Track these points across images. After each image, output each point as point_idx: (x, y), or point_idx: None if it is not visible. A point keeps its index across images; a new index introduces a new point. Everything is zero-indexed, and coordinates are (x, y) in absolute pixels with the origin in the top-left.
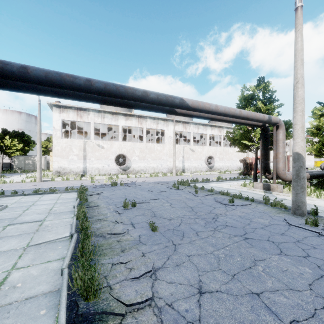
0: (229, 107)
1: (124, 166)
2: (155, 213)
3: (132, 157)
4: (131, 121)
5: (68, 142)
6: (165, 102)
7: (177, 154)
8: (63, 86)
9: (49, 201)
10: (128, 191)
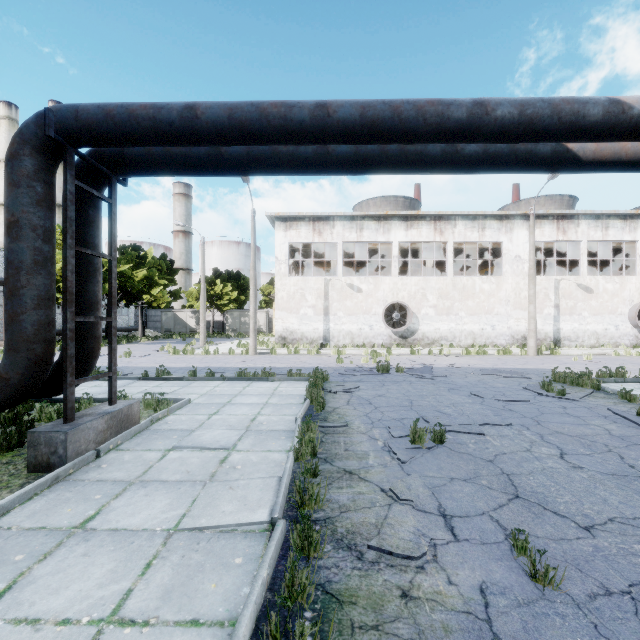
0: None
1: (403, 328)
2: (516, 482)
3: (421, 310)
4: (418, 231)
5: (299, 282)
6: (547, 124)
7: (539, 300)
8: (264, 135)
9: (256, 397)
10: (417, 390)
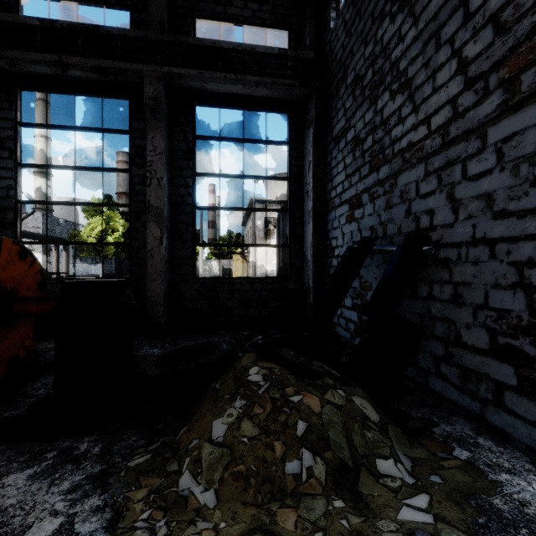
0: None
1: None
2: None
3: None
4: None
5: (271, 243)
6: None
7: None
8: None
9: None
10: None
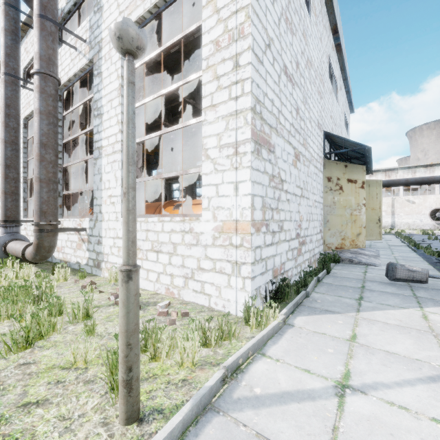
0: None
1: None
2: None
3: None
4: None
5: None
6: None
7: None
8: (394, 185)
9: None
10: (438, 237)
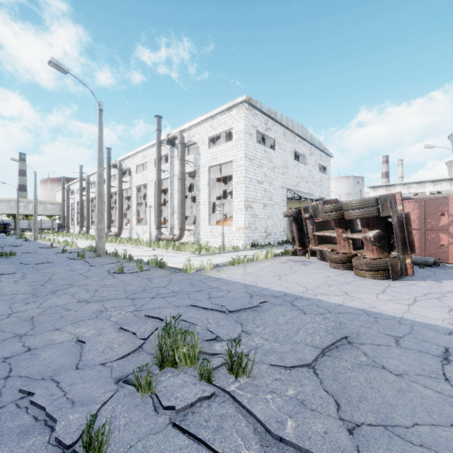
0: (447, 194)
1: None
2: None
3: None
4: (440, 186)
5: None
6: None
7: None
8: None
9: None
10: None
